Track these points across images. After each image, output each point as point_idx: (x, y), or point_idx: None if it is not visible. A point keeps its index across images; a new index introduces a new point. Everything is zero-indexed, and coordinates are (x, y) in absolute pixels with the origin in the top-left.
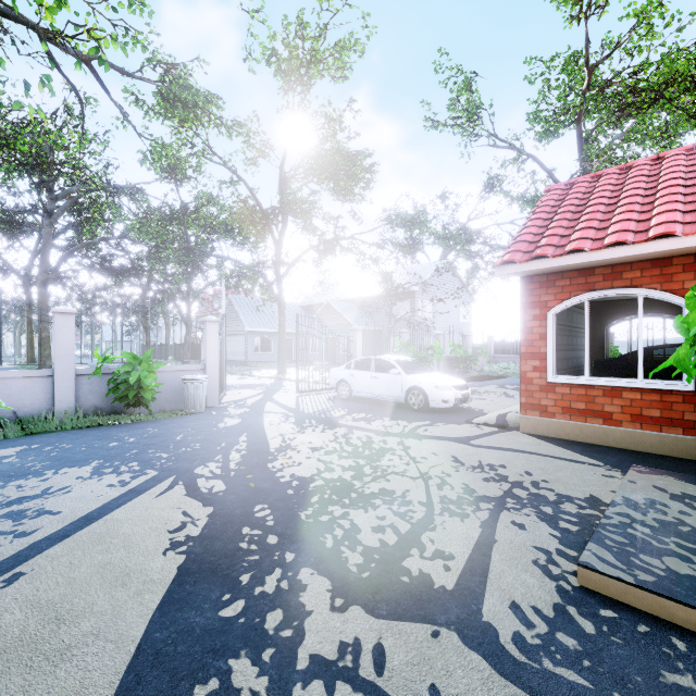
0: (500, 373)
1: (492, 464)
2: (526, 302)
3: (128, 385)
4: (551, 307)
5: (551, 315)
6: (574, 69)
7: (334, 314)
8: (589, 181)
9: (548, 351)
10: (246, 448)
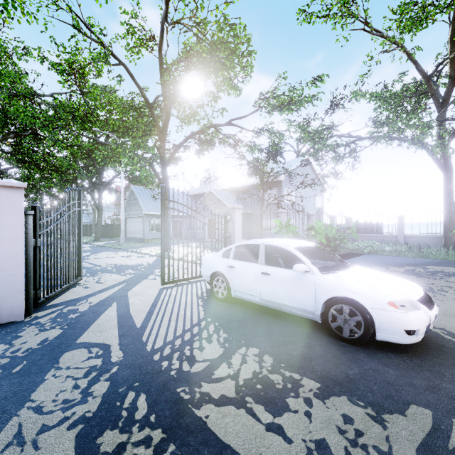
0: (366, 251)
1: None
2: None
3: None
4: None
5: None
6: None
7: (215, 200)
8: None
9: None
10: None
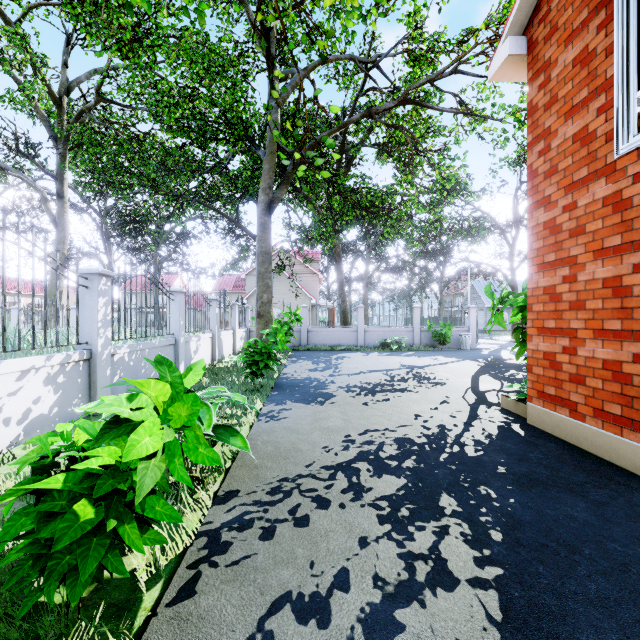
0: None
1: None
2: None
3: (440, 335)
4: None
5: None
6: None
7: None
8: None
9: None
10: (493, 358)
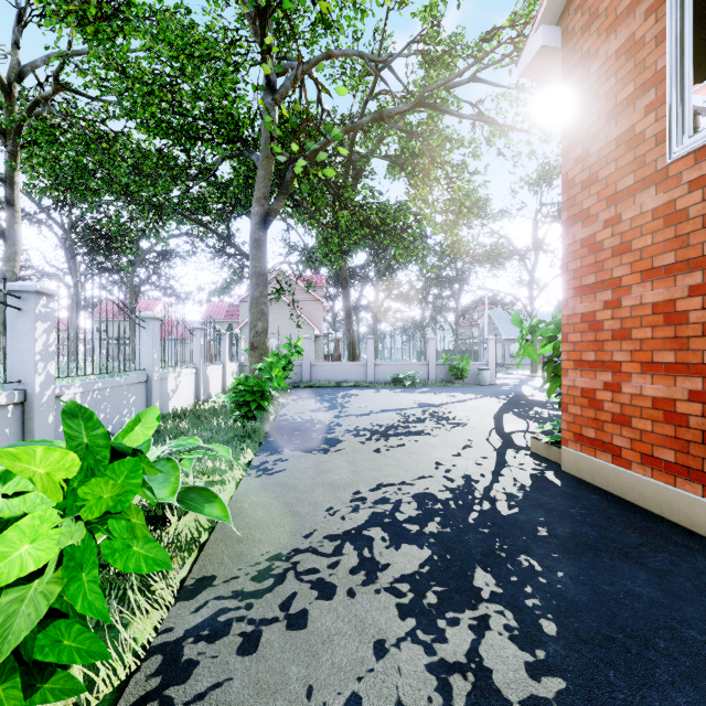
0: None
1: None
2: None
3: (457, 369)
4: None
5: None
6: None
7: None
8: None
9: None
10: (514, 394)
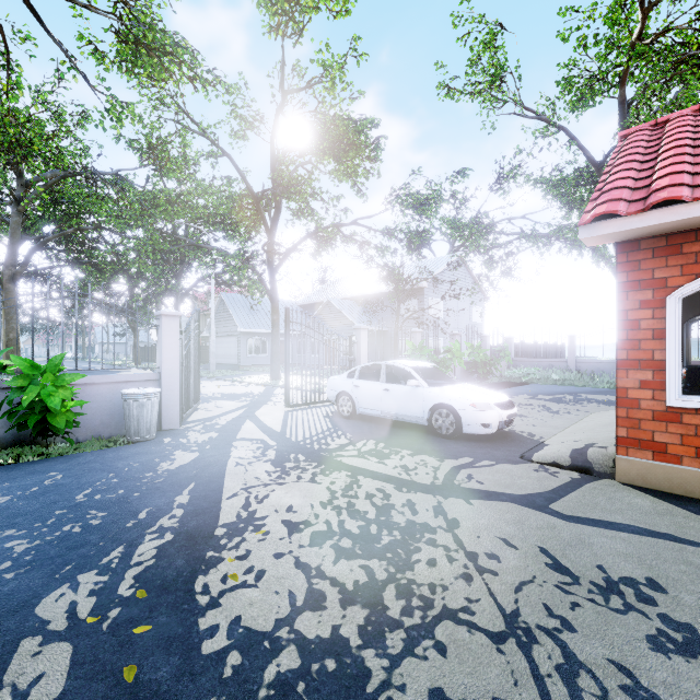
0: (524, 379)
1: (631, 580)
2: (628, 281)
3: (29, 406)
4: (675, 287)
5: (676, 300)
6: (620, 18)
7: (335, 313)
8: (694, 114)
9: (669, 357)
10: (176, 525)
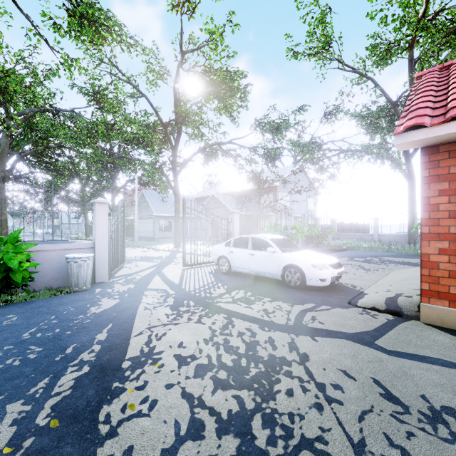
0: (344, 247)
1: (451, 409)
2: (430, 176)
3: None
4: None
5: None
6: (410, 3)
7: (217, 203)
8: None
9: None
10: (93, 359)
